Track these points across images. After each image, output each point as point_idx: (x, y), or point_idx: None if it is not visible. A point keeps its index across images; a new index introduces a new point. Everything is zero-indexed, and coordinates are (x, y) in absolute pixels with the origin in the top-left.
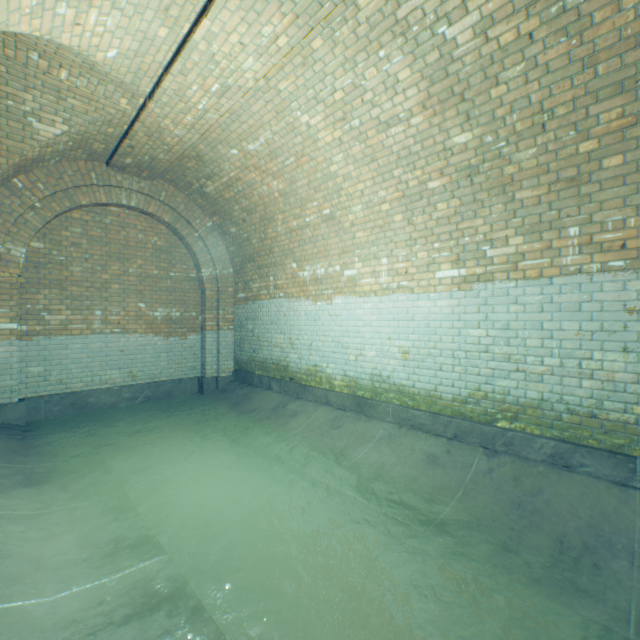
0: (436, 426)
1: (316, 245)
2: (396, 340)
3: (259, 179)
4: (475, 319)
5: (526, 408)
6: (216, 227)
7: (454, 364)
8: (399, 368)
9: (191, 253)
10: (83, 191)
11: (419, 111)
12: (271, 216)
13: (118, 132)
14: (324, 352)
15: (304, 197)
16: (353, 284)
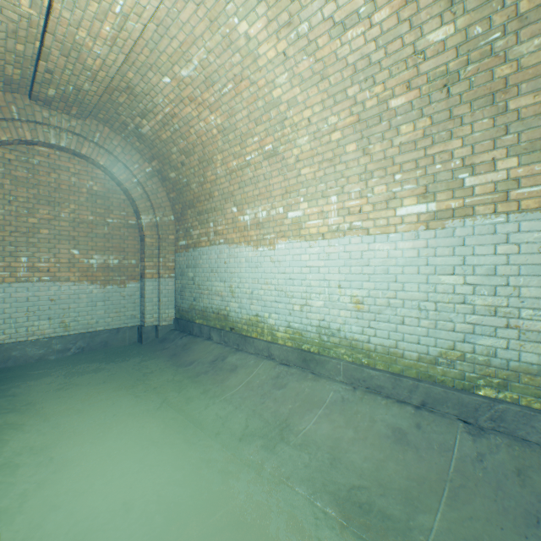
0: (398, 390)
1: (257, 186)
2: (347, 288)
3: (195, 114)
4: (448, 263)
5: (520, 374)
6: (156, 173)
7: (420, 317)
8: (351, 320)
9: (130, 199)
10: (2, 126)
11: (385, 1)
12: (210, 157)
13: (30, 51)
14: (266, 301)
15: (244, 132)
16: (298, 227)
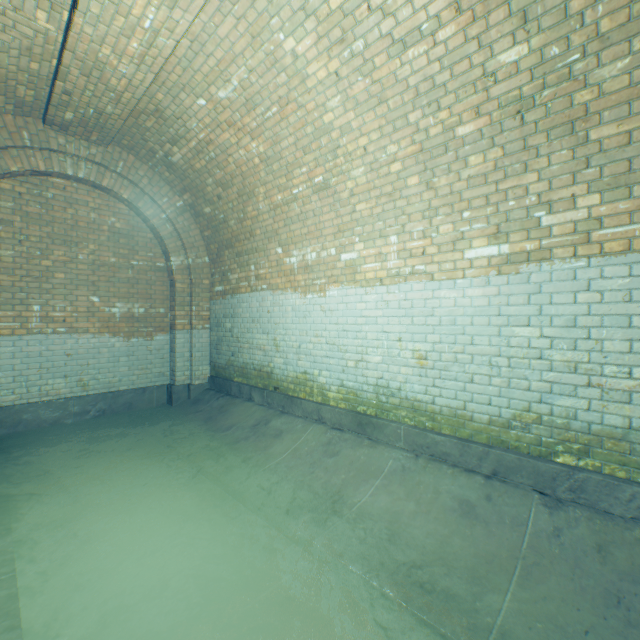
0: (466, 458)
1: (306, 223)
2: (409, 342)
3: (234, 140)
4: (523, 313)
5: (603, 439)
6: (188, 207)
7: (491, 374)
8: (413, 378)
9: (158, 238)
10: (12, 154)
11: (451, 17)
12: (251, 190)
13: (46, 70)
14: (316, 356)
15: (290, 161)
16: (352, 271)
